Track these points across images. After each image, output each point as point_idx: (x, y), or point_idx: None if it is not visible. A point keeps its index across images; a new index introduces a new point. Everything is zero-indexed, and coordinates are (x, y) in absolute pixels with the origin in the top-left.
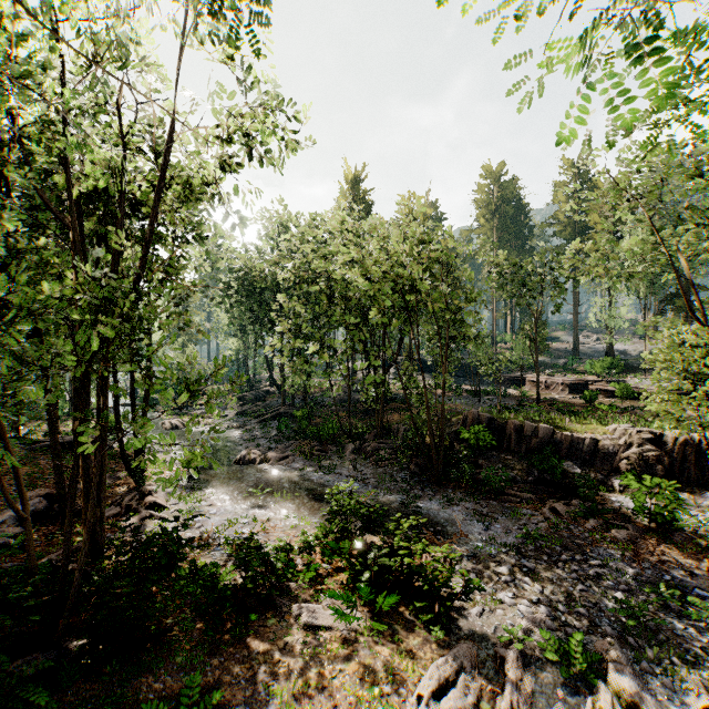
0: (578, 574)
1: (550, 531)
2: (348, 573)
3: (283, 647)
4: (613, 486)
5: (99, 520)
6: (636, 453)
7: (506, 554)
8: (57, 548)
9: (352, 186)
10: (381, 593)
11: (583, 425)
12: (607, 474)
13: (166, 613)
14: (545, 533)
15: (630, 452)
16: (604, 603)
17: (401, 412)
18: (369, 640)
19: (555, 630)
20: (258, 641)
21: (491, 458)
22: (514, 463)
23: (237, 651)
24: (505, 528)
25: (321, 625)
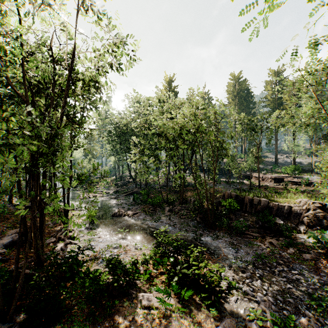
0: (286, 278)
1: (269, 254)
2: (166, 275)
3: (131, 319)
4: (300, 230)
5: (41, 247)
6: (312, 214)
7: (247, 266)
8: (21, 260)
9: (168, 84)
10: (183, 288)
11: (283, 199)
12: (296, 224)
13: (72, 298)
14: (267, 255)
15: (309, 213)
16: (302, 296)
17: (192, 191)
18: (177, 315)
19: (277, 311)
20: (119, 315)
21: (237, 215)
22: (249, 218)
23: (107, 322)
24: (246, 252)
25: (152, 306)
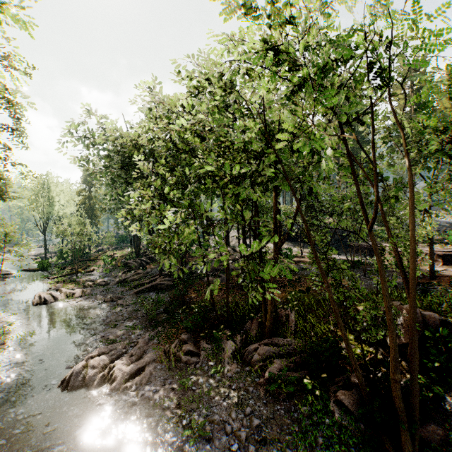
0: None
1: None
2: None
3: None
4: None
5: None
6: None
7: None
8: None
9: None
10: None
11: None
12: None
13: None
14: None
15: None
16: None
17: (280, 287)
18: None
19: None
20: None
21: None
22: None
23: None
24: None
25: None
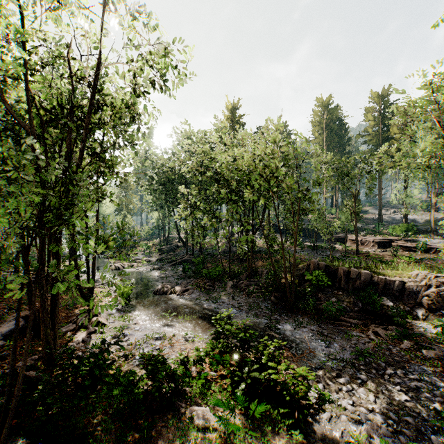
0: (401, 386)
1: (374, 349)
2: (228, 380)
3: None
4: (417, 315)
5: (53, 338)
6: (434, 292)
7: (344, 367)
8: None
9: (231, 113)
10: (254, 401)
11: (392, 271)
12: (412, 306)
13: (94, 413)
14: (371, 351)
15: (430, 291)
16: (425, 412)
17: (264, 260)
18: (245, 441)
19: (390, 436)
20: (160, 441)
21: (327, 293)
22: (344, 297)
23: None
24: (341, 347)
25: (208, 426)
